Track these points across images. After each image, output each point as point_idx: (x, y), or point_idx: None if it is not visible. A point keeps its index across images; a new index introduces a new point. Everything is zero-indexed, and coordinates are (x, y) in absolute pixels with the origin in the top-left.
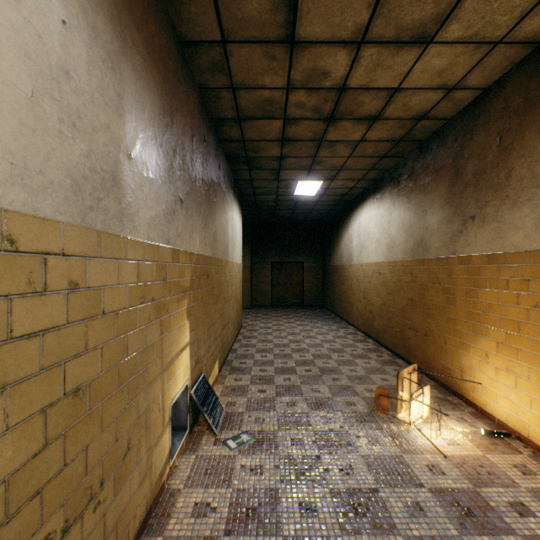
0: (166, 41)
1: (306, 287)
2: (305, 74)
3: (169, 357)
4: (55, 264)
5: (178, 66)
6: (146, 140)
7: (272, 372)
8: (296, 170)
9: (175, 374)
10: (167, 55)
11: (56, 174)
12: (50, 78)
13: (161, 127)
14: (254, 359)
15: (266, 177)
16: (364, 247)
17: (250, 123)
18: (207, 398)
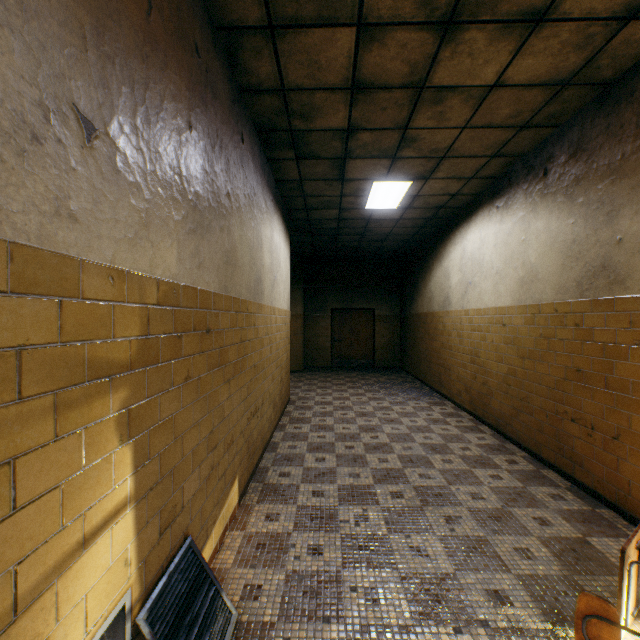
0: None
1: (378, 342)
2: None
3: None
4: None
5: None
6: None
7: (335, 498)
8: (372, 160)
9: (40, 634)
10: None
11: None
12: None
13: None
14: (304, 465)
15: (323, 175)
16: (471, 285)
17: (292, 40)
18: (189, 606)
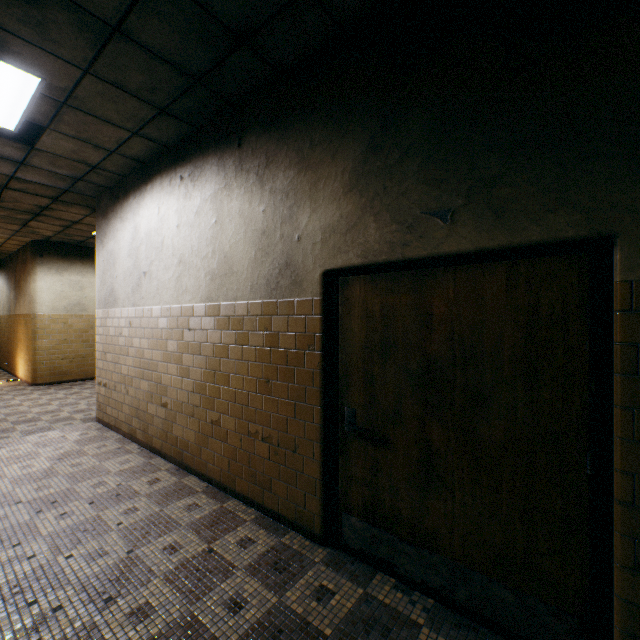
0: None
1: None
2: None
3: None
4: None
5: None
6: None
7: None
8: None
9: None
10: None
11: None
12: None
13: None
14: None
15: None
16: None
17: None
18: None
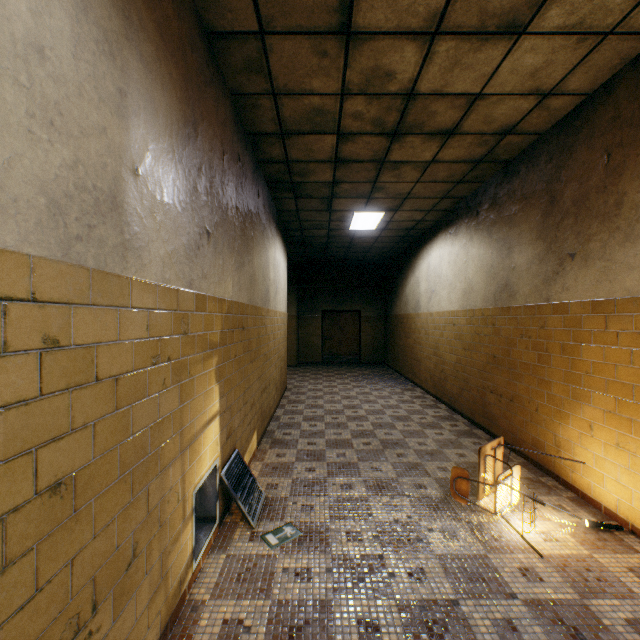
0: (188, 29)
1: (364, 340)
2: (364, 76)
3: (191, 431)
4: (21, 314)
5: (204, 63)
6: (159, 153)
7: (323, 446)
8: (352, 199)
9: (199, 452)
10: (189, 47)
11: (23, 189)
12: (12, 54)
13: (181, 138)
14: (301, 428)
15: (315, 207)
16: (434, 293)
17: (295, 139)
18: (241, 481)
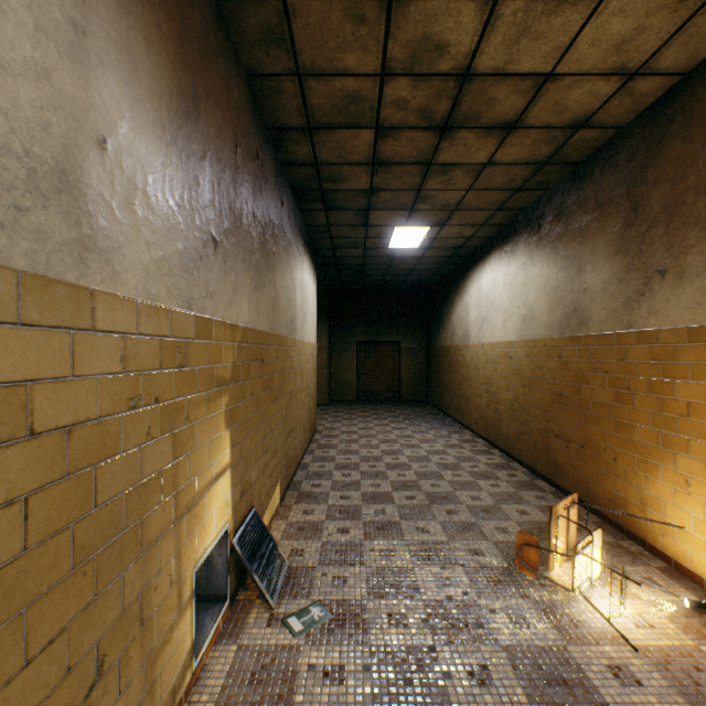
0: None
1: (404, 376)
2: (410, 49)
3: (190, 493)
4: None
5: (209, 25)
6: (141, 125)
7: (359, 500)
8: (392, 211)
9: (202, 518)
10: None
11: None
12: None
13: (175, 113)
14: (332, 479)
15: (349, 222)
16: (486, 321)
17: (325, 135)
18: (259, 547)
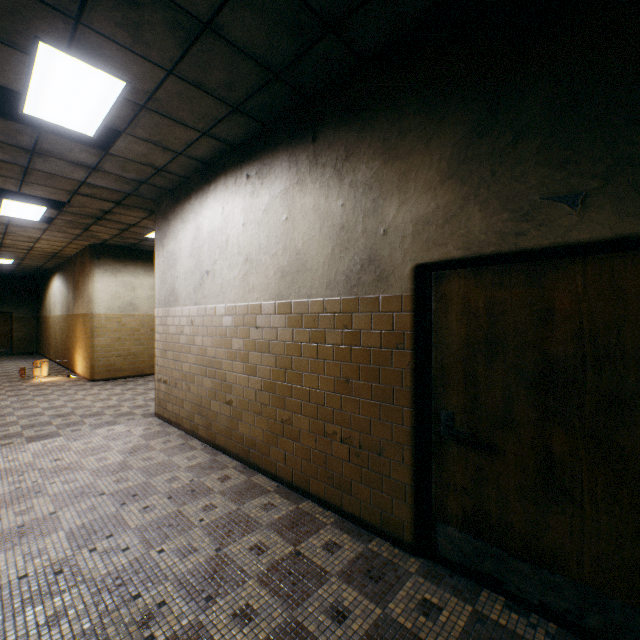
0: None
1: (17, 336)
2: None
3: None
4: None
5: None
6: None
7: None
8: None
9: None
10: None
11: None
12: None
13: None
14: None
15: None
16: (56, 305)
17: None
18: None
